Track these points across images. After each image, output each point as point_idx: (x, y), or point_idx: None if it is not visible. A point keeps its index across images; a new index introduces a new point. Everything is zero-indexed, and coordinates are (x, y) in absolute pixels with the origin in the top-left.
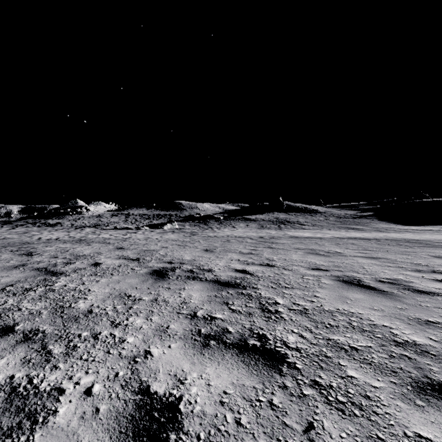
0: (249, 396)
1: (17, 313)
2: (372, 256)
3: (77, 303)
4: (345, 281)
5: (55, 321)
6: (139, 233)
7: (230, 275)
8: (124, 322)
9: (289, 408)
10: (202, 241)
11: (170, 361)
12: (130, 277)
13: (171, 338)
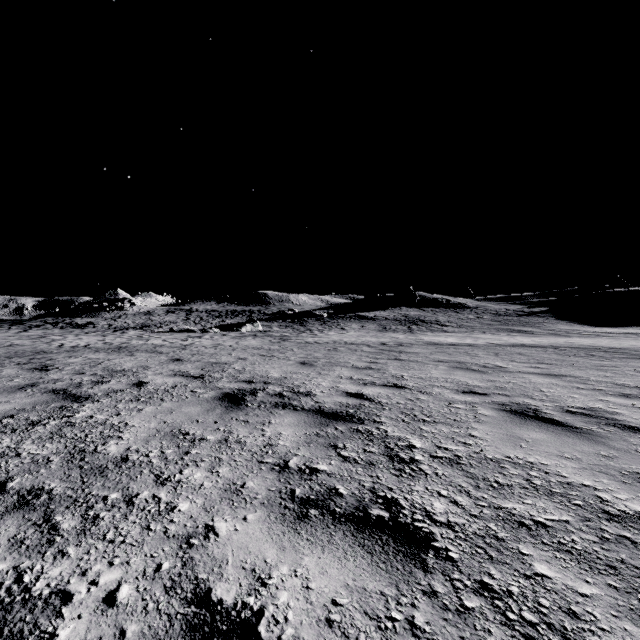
0: (375, 609)
1: (14, 461)
2: (552, 373)
3: (105, 445)
4: (515, 411)
5: (70, 474)
6: (206, 338)
7: (339, 401)
8: (176, 477)
9: (442, 634)
10: (296, 349)
11: (245, 544)
12: (189, 405)
13: (248, 505)
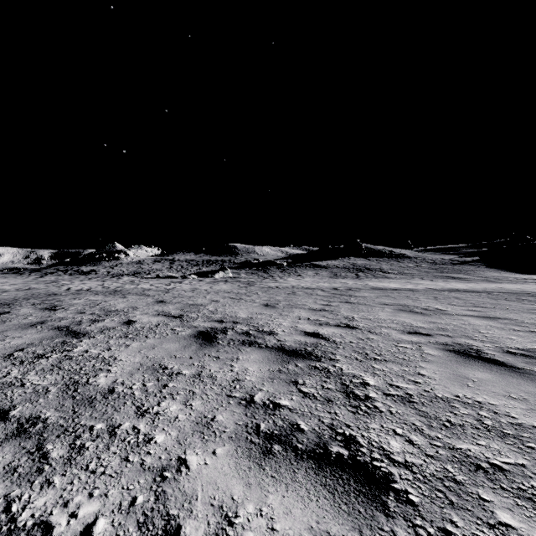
0: None
1: (18, 391)
2: (488, 315)
3: (96, 377)
4: (458, 351)
5: (63, 404)
6: (185, 283)
7: (298, 340)
8: (154, 409)
9: None
10: (260, 293)
11: (213, 479)
12: (169, 341)
13: (217, 438)
